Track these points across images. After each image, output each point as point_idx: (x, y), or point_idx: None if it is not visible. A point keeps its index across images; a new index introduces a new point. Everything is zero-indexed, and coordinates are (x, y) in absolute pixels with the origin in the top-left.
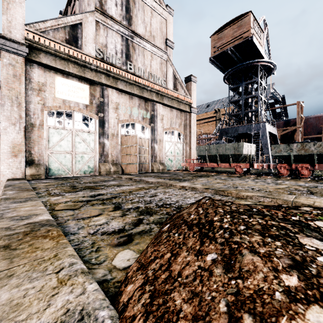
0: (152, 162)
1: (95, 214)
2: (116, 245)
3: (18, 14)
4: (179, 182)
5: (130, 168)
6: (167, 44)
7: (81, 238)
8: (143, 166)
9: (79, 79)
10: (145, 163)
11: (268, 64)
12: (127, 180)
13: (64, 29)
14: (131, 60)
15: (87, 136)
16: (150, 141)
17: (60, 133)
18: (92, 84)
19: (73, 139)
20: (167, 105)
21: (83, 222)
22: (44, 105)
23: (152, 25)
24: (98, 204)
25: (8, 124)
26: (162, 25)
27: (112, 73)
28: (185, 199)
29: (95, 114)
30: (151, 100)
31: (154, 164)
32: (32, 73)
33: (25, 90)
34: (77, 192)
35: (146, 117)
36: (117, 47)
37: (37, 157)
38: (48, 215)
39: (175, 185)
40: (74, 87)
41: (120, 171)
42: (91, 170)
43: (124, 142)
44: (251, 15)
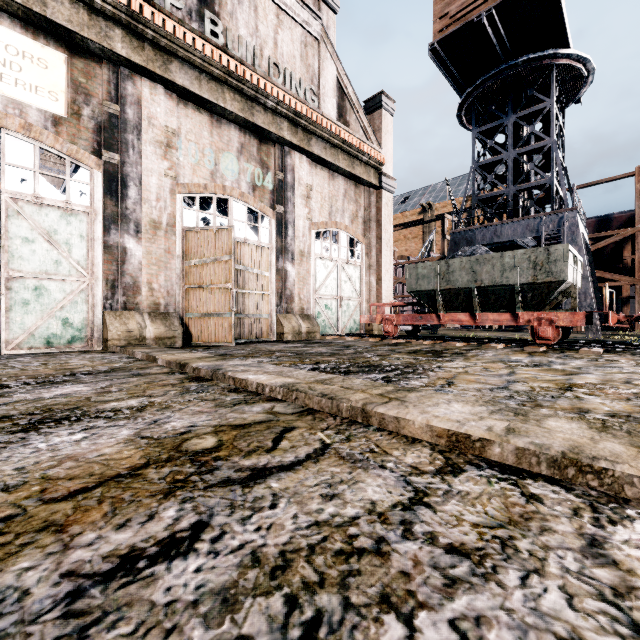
0: (279, 313)
1: None
2: None
3: None
4: (408, 395)
5: (212, 329)
6: None
7: None
8: (252, 324)
9: (26, 24)
10: (258, 314)
11: (577, 64)
12: (161, 375)
13: None
14: (218, 10)
15: (60, 221)
16: (275, 254)
17: None
18: (79, 51)
19: (1, 226)
20: (321, 159)
21: None
22: None
23: None
24: None
25: None
26: None
27: (150, 30)
28: None
29: (89, 153)
30: (277, 139)
31: (284, 318)
32: None
33: None
34: None
35: (261, 186)
36: None
37: None
38: None
39: (393, 419)
40: (6, 48)
41: (178, 338)
42: (76, 335)
43: (194, 249)
44: None
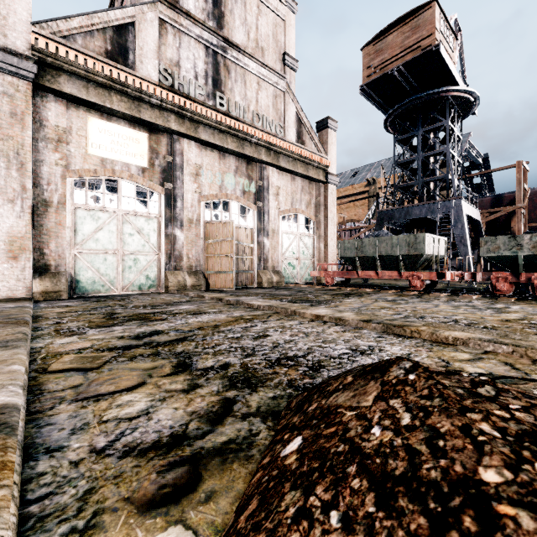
0: (259, 270)
1: (128, 385)
2: (149, 503)
3: (19, 4)
4: (311, 308)
5: (221, 280)
6: (285, 63)
7: (64, 469)
8: (243, 277)
9: (130, 122)
10: (246, 271)
11: (465, 95)
12: (214, 303)
13: (104, 33)
14: (223, 89)
15: (145, 223)
16: (256, 233)
17: (97, 218)
18: (154, 131)
19: (120, 229)
20: (285, 169)
21: (92, 408)
22: (68, 167)
23: (260, 30)
24: (143, 357)
25: (1, 201)
26: (277, 29)
27: (188, 113)
28: (327, 344)
29: (158, 185)
30: (258, 161)
31: (262, 272)
32: (45, 110)
33: (34, 140)
34: (113, 326)
35: (248, 191)
36: (197, 66)
37: (54, 261)
38: (15, 390)
39: (302, 313)
40: (122, 136)
41: (203, 286)
42: (152, 284)
43: (211, 233)
44: (435, 6)
